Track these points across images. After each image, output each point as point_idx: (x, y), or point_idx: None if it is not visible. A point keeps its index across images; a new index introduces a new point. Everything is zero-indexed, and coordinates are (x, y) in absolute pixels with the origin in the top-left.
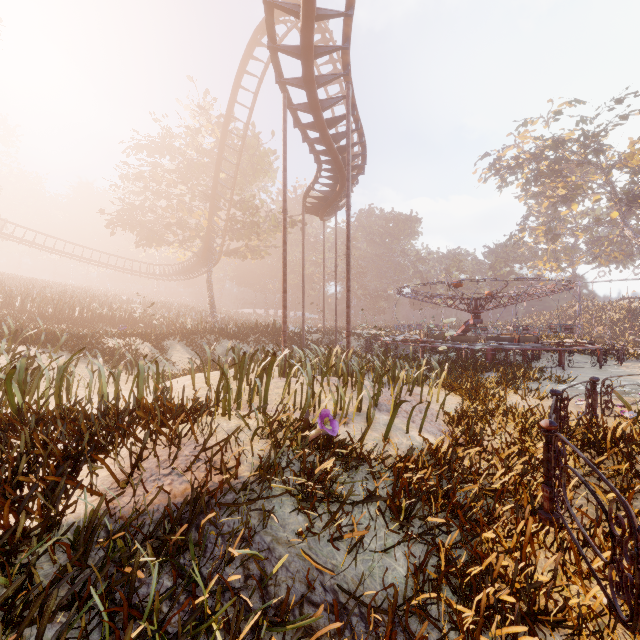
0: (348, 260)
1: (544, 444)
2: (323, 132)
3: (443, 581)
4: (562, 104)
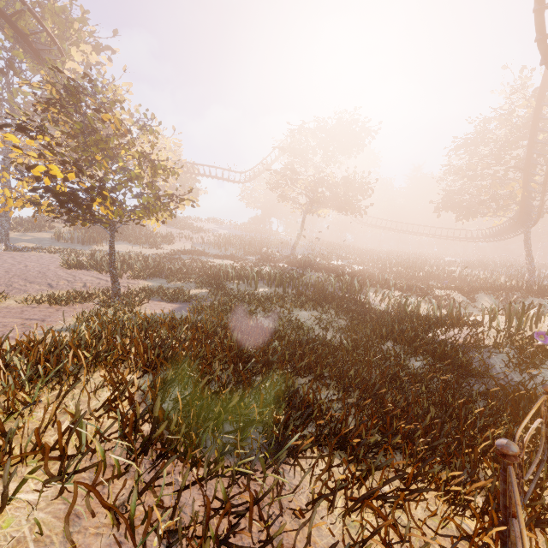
0: None
1: None
2: None
3: None
4: None
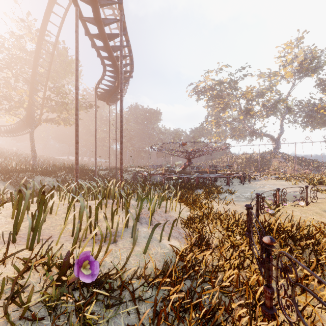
0: (121, 124)
1: (266, 255)
2: (105, 41)
3: None
4: (223, 65)
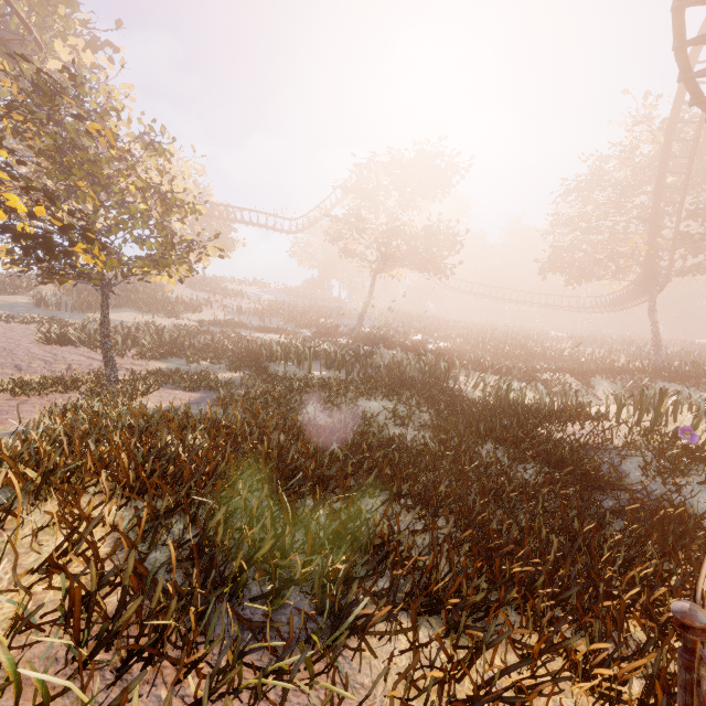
0: None
1: None
2: None
3: None
4: None
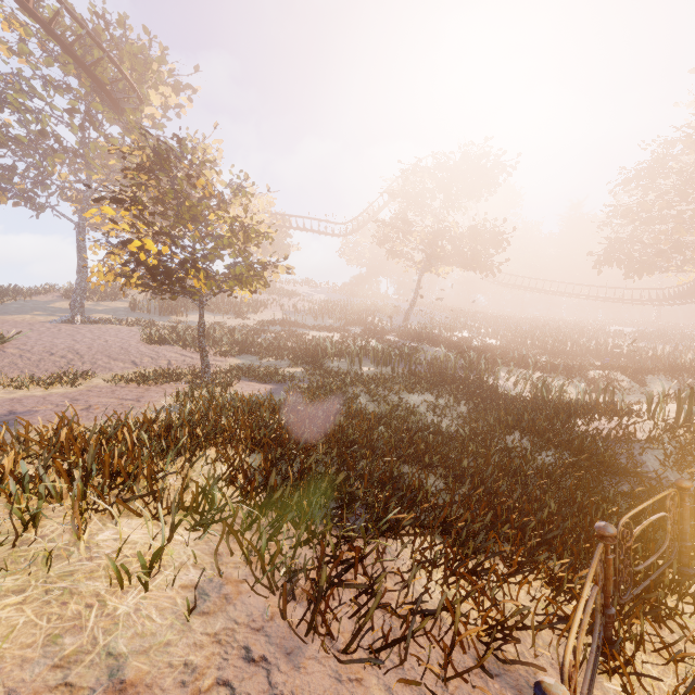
0: None
1: None
2: None
3: None
4: None
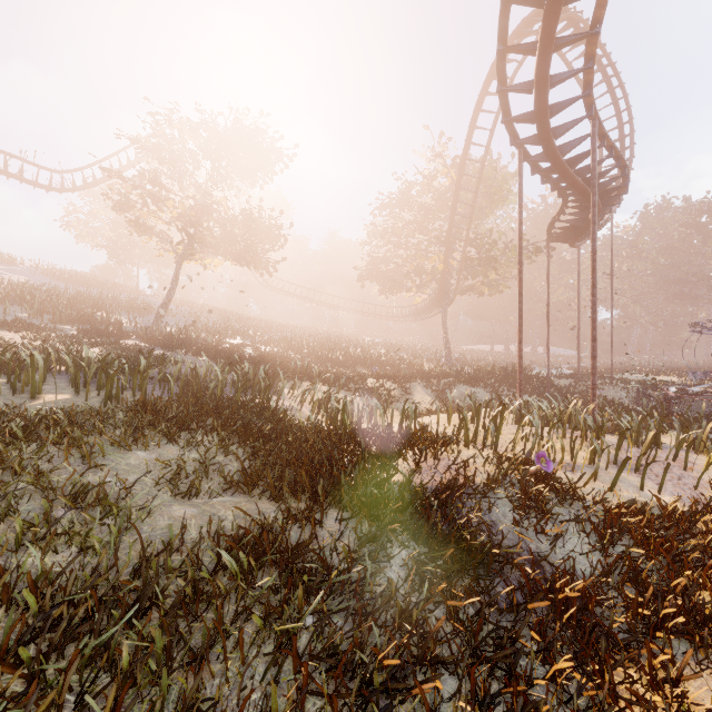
0: (593, 308)
1: None
2: (564, 174)
3: (629, 585)
4: None
